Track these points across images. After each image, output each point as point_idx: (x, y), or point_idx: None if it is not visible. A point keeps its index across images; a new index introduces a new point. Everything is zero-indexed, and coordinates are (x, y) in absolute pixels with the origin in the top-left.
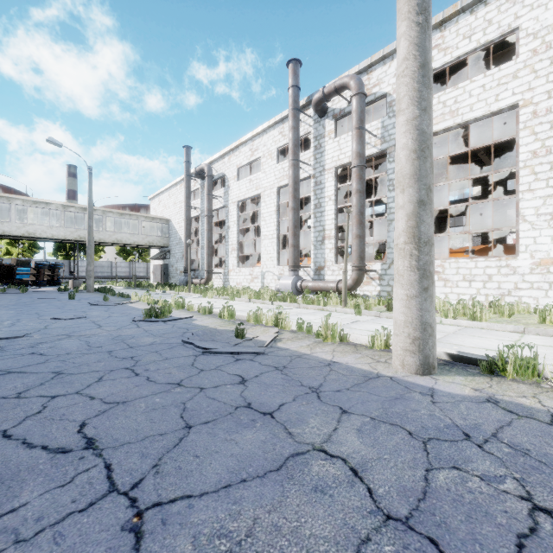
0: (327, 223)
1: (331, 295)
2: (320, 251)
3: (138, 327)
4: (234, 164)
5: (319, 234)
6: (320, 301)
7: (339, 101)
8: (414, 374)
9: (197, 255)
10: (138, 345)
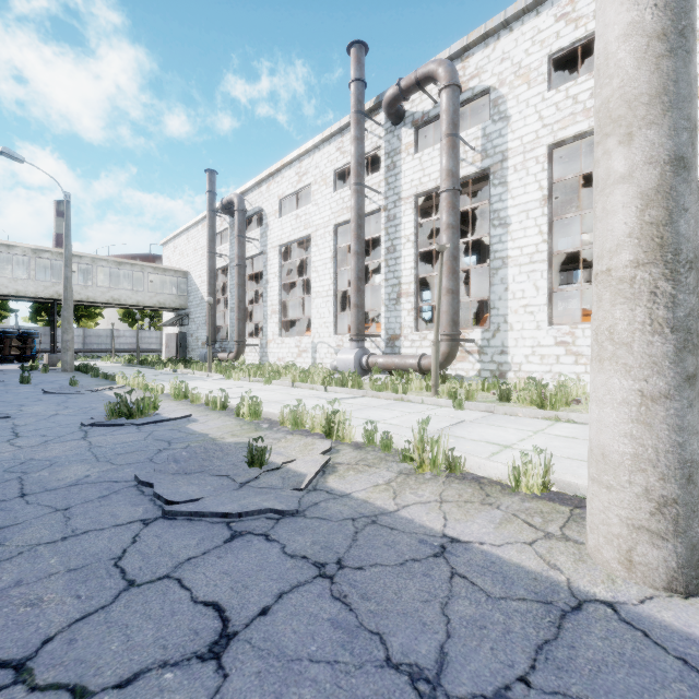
0: (403, 274)
1: (411, 376)
2: (394, 314)
3: (84, 437)
4: (275, 194)
5: (392, 290)
6: (398, 385)
7: (421, 101)
8: (662, 590)
9: (226, 320)
10: (43, 487)
